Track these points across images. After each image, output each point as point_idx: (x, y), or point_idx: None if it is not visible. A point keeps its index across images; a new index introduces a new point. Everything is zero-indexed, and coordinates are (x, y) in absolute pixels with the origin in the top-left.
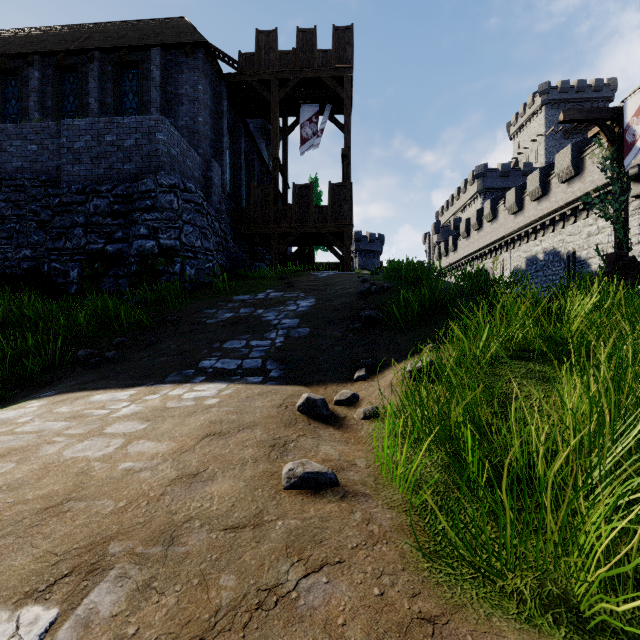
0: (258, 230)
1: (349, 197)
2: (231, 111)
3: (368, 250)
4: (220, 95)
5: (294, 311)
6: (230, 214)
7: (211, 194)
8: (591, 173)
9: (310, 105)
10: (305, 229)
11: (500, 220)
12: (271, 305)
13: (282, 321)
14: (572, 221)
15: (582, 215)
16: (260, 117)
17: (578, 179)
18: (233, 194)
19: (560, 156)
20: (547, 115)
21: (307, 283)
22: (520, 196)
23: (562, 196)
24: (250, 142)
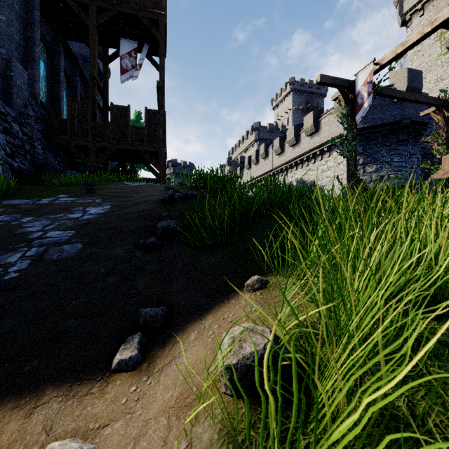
0: (75, 142)
1: (163, 123)
2: (48, 27)
3: (182, 173)
4: (31, 3)
5: (75, 219)
6: (43, 123)
7: (12, 95)
8: (324, 131)
9: (129, 41)
10: (123, 146)
11: (270, 158)
12: (49, 211)
13: (47, 233)
14: (313, 161)
15: (318, 158)
16: (81, 41)
17: (317, 134)
18: (50, 106)
19: (307, 118)
20: (293, 98)
21: (112, 190)
22: (282, 143)
23: (307, 145)
24: (72, 64)
